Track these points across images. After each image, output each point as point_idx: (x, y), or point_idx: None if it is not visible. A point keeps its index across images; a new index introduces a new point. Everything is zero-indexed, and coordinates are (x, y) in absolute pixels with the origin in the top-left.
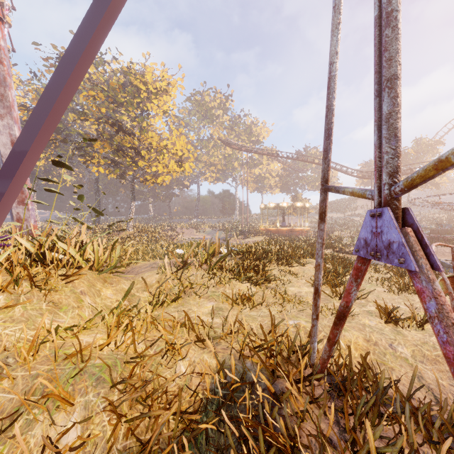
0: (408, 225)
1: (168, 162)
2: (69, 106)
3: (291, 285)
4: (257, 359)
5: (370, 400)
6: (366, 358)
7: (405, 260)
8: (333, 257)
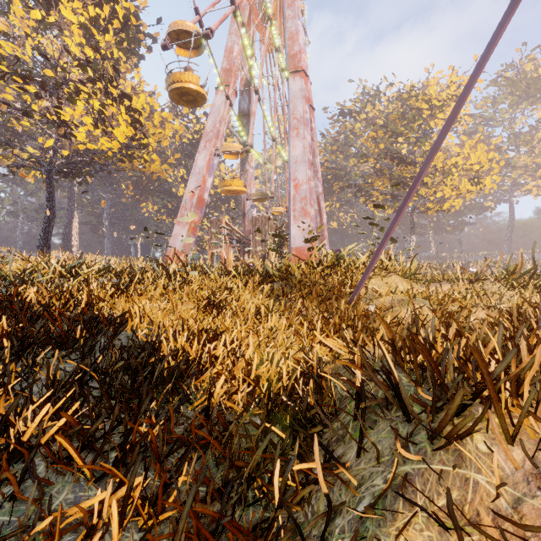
0: None
1: (458, 183)
2: (349, 153)
3: None
4: None
5: None
6: None
7: None
8: None
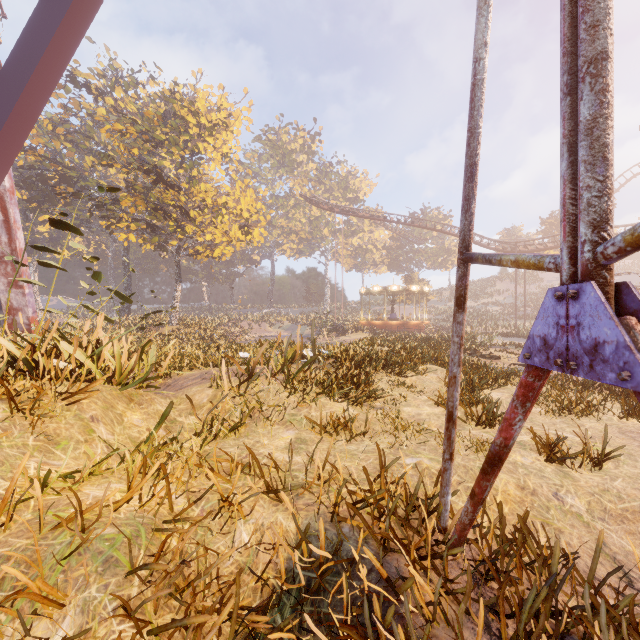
0: (627, 312)
1: (229, 228)
2: (85, 146)
3: (407, 404)
4: (358, 520)
5: (540, 592)
6: (526, 519)
7: (632, 375)
8: (464, 362)
